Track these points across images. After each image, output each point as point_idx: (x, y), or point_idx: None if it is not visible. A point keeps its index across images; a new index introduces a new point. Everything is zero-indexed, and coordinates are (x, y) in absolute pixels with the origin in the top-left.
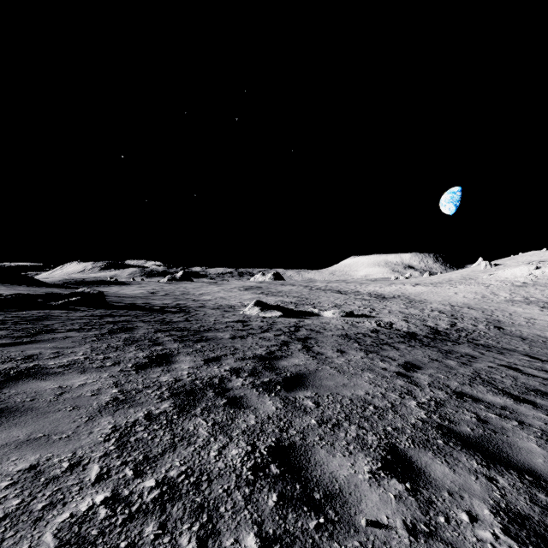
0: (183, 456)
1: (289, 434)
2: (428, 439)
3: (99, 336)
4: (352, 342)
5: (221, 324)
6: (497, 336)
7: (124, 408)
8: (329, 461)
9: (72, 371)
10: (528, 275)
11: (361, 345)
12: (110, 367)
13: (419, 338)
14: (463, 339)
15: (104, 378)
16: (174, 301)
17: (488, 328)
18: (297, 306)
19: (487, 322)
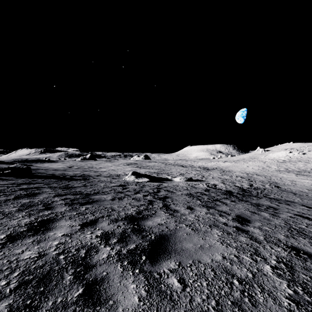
0: None
1: None
2: None
3: (1, 203)
4: (195, 199)
5: (107, 188)
6: (279, 192)
7: None
8: None
9: None
10: (286, 156)
11: (202, 202)
12: None
13: (235, 195)
14: (260, 195)
15: None
16: (81, 172)
17: (271, 187)
18: (158, 174)
19: (270, 183)
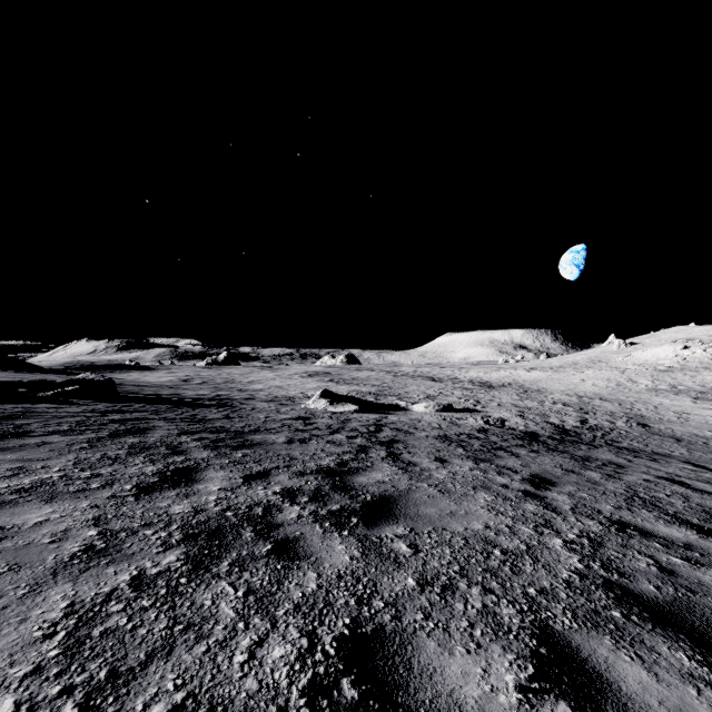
0: (183, 667)
1: (373, 609)
2: (597, 610)
3: (93, 442)
4: (454, 446)
5: (274, 423)
6: (644, 437)
7: (99, 566)
8: (444, 666)
9: (32, 498)
10: (674, 356)
11: (467, 451)
12: (95, 491)
13: (543, 440)
14: (600, 441)
15: (81, 511)
16: (213, 392)
17: (630, 425)
18: (378, 397)
19: (627, 418)
